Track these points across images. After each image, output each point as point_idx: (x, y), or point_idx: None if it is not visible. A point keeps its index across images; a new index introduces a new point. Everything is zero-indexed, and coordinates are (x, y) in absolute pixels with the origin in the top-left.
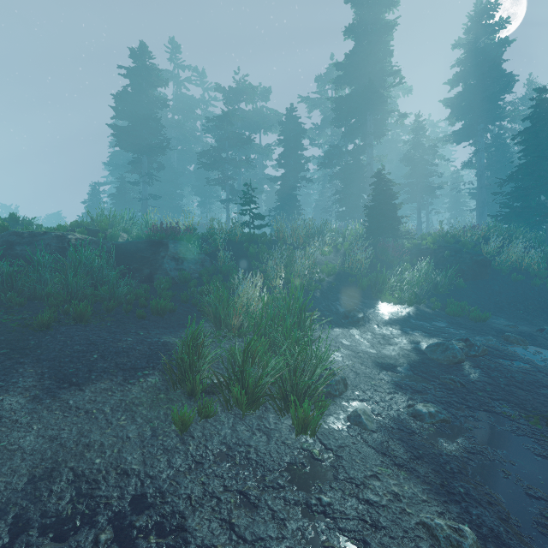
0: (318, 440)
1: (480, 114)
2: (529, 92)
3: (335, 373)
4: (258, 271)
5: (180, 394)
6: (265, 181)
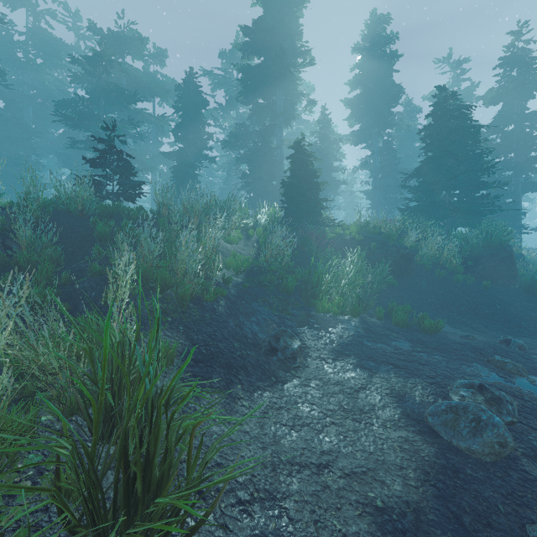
0: None
1: (376, 118)
2: (406, 111)
3: None
4: None
5: None
6: (159, 158)
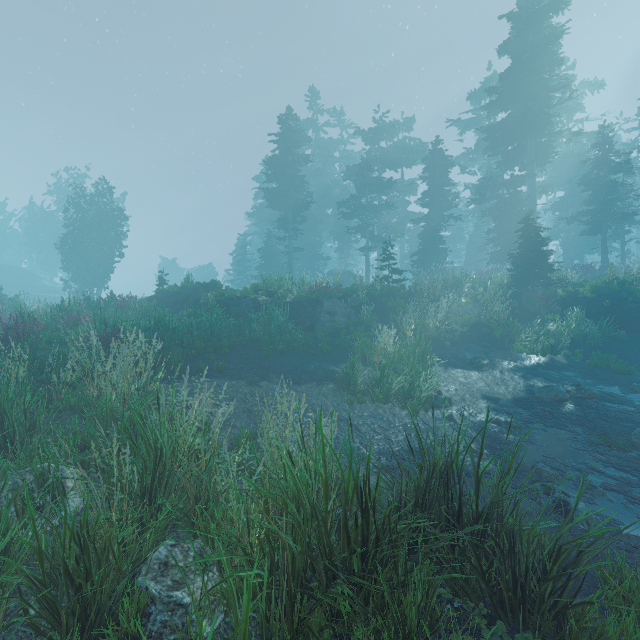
0: (422, 421)
1: None
2: None
3: (442, 394)
4: (392, 325)
5: (346, 393)
6: (407, 220)
